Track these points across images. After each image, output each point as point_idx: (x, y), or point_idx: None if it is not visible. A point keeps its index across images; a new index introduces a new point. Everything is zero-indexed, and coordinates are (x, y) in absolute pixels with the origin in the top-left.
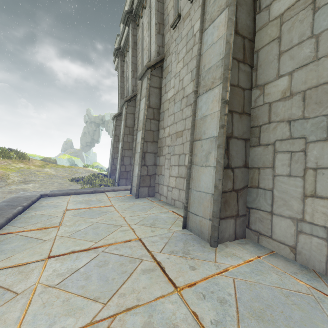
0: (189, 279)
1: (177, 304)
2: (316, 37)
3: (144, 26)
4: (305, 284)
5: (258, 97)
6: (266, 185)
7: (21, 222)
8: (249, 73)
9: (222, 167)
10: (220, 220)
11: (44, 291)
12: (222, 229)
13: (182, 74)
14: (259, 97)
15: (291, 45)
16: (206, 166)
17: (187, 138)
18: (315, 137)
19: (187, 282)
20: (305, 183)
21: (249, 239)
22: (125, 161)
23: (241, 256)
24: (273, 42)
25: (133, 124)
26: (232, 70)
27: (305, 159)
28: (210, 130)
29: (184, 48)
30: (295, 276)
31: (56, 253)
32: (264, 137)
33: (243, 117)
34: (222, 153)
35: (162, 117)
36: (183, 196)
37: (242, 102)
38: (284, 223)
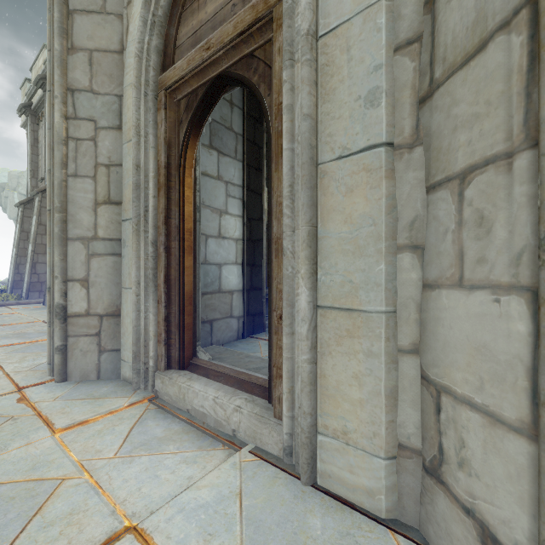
0: None
1: None
2: None
3: None
4: None
5: None
6: None
7: None
8: None
9: None
10: None
11: None
12: None
13: None
14: None
15: None
16: None
17: None
18: None
19: None
20: None
21: None
22: (38, 268)
23: None
24: None
25: None
26: None
27: None
28: None
29: None
30: None
31: None
32: None
33: None
34: None
35: None
36: None
37: None
38: None
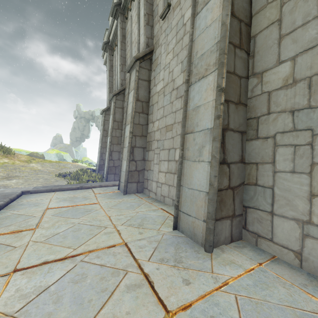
0: (183, 299)
1: None
2: None
3: (133, 19)
4: None
5: (255, 86)
6: (265, 182)
7: None
8: (245, 60)
9: (217, 163)
10: (215, 221)
11: None
12: (218, 231)
13: (171, 65)
14: (257, 86)
15: (294, 27)
16: (199, 161)
17: (177, 132)
18: None
19: (181, 303)
20: (312, 181)
21: (246, 241)
22: (113, 156)
23: (240, 264)
24: (272, 26)
25: (122, 119)
26: (228, 55)
27: (311, 153)
28: (204, 121)
29: (174, 38)
30: (305, 289)
31: (25, 265)
32: (262, 129)
33: (240, 108)
34: (218, 147)
35: (151, 110)
36: (173, 193)
37: (238, 91)
38: (287, 225)
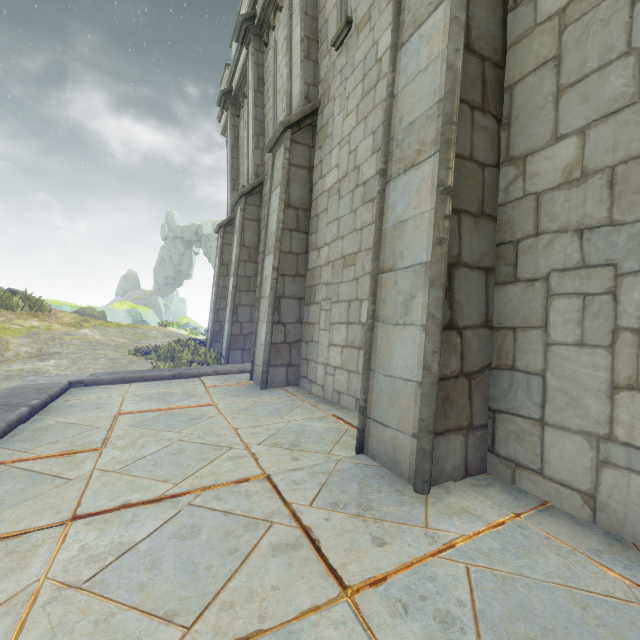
0: (373, 568)
1: (346, 628)
2: (639, 54)
3: (278, 47)
4: (621, 578)
5: (512, 182)
6: (530, 365)
7: (24, 439)
8: (493, 133)
9: (439, 327)
10: (435, 436)
11: (57, 599)
12: (439, 455)
13: (354, 138)
14: (515, 181)
15: (584, 72)
16: (405, 324)
17: (366, 268)
18: (637, 263)
19: (369, 575)
20: (614, 361)
21: (495, 476)
22: (240, 314)
23: (479, 514)
24: (544, 68)
25: (257, 242)
26: (460, 125)
27: (614, 309)
28: (414, 250)
29: (358, 87)
30: (597, 559)
31: (90, 508)
32: (525, 265)
33: (482, 223)
34: (440, 297)
35: (315, 225)
36: (356, 385)
37: (480, 193)
38: (570, 444)
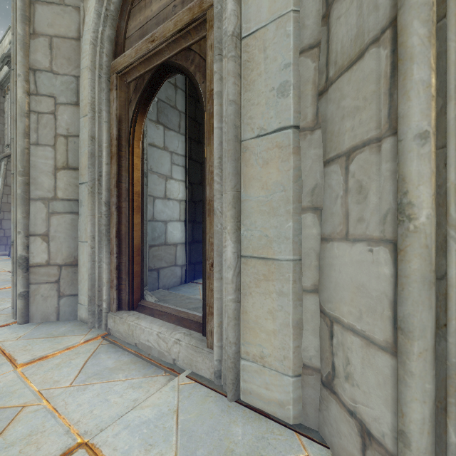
0: None
1: None
2: None
3: None
4: None
5: None
6: None
7: None
8: None
9: None
10: None
11: None
12: None
13: None
14: None
15: None
16: None
17: None
18: None
19: None
20: None
21: None
22: (4, 224)
23: None
24: None
25: None
26: None
27: None
28: None
29: None
30: None
31: None
32: None
33: None
34: None
35: None
36: None
37: None
38: None
